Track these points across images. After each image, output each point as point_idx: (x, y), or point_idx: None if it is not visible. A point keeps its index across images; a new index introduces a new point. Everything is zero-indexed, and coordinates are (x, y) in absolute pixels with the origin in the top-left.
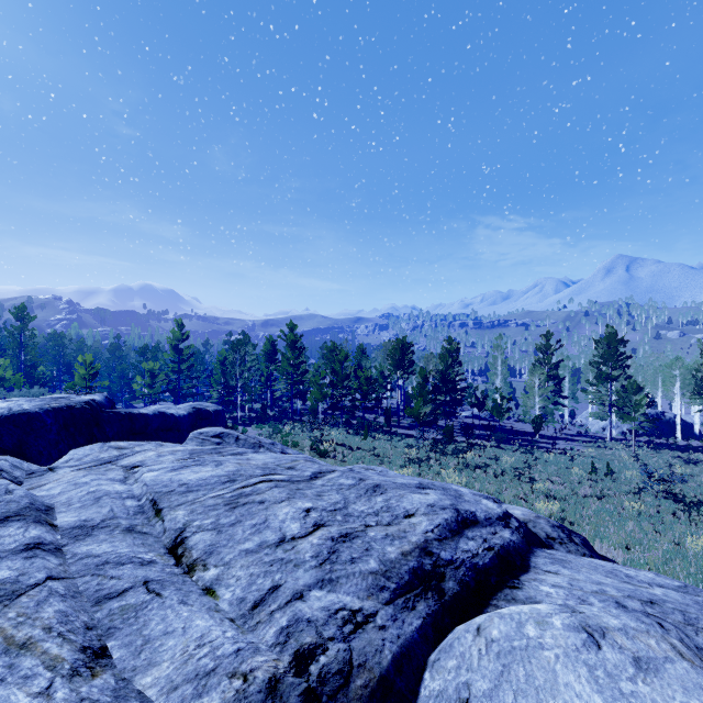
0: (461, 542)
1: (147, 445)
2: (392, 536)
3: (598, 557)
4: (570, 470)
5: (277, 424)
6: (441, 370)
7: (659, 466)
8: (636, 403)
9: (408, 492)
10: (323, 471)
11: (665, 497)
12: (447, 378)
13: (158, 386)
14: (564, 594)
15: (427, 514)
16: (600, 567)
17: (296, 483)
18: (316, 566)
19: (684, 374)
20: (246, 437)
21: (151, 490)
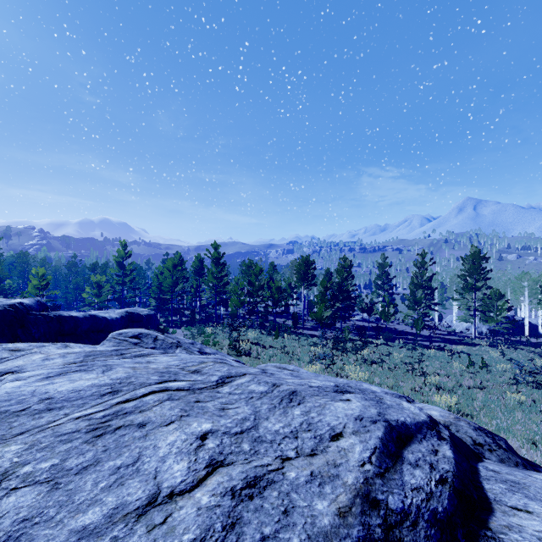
0: (405, 471)
1: (50, 346)
2: (320, 476)
3: (526, 463)
4: (450, 364)
5: (202, 326)
6: (338, 282)
7: (520, 359)
8: (498, 308)
9: (328, 400)
10: (232, 375)
11: (535, 387)
12: (343, 288)
13: (105, 295)
14: None
15: (358, 432)
16: None
17: (196, 393)
18: None
19: (532, 285)
20: (164, 338)
21: None
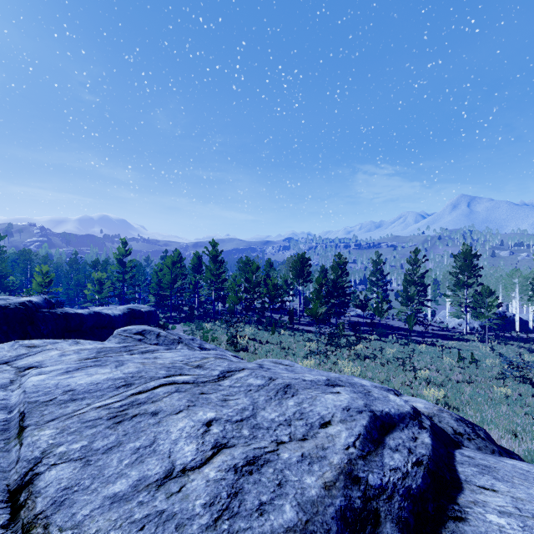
0: (386, 455)
1: (62, 343)
2: (310, 457)
3: (503, 451)
4: (440, 359)
5: (200, 322)
6: (332, 279)
7: (510, 355)
8: (489, 304)
9: (319, 393)
10: (232, 370)
11: (522, 381)
12: (338, 285)
13: (106, 292)
14: (518, 527)
15: (345, 421)
16: (527, 474)
17: (200, 386)
18: (209, 525)
19: (522, 281)
20: (167, 334)
21: (25, 399)
